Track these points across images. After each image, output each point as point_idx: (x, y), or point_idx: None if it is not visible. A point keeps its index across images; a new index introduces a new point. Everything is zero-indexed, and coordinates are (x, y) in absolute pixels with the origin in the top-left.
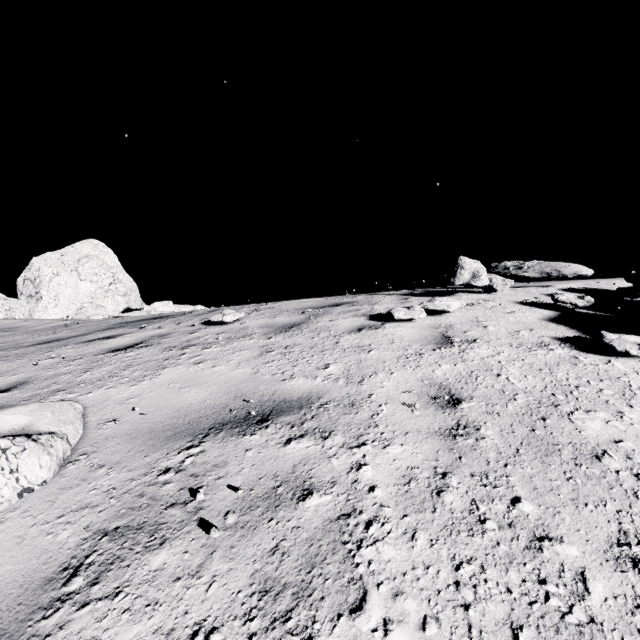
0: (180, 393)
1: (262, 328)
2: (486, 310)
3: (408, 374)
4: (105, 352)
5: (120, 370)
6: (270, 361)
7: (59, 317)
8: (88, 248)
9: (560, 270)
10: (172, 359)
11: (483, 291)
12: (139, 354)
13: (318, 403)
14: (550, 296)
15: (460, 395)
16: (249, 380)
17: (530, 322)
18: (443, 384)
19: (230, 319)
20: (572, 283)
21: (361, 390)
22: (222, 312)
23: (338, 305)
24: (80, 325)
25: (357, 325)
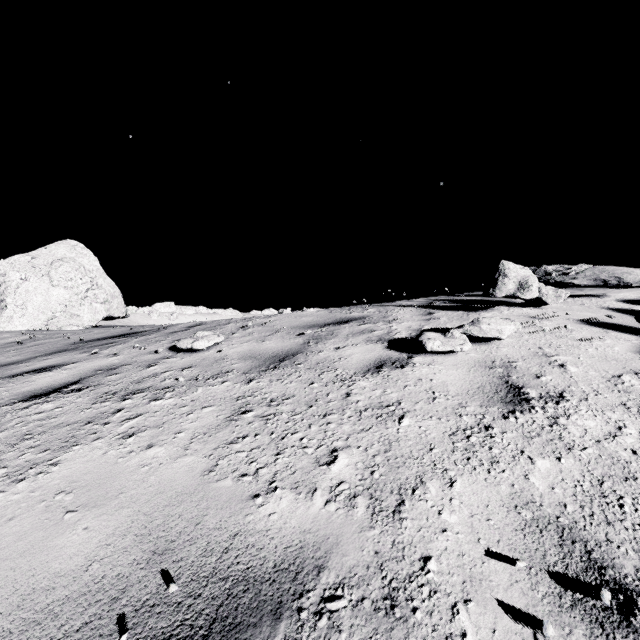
0: (57, 530)
1: (243, 360)
2: (546, 334)
3: (483, 486)
4: (17, 400)
5: (7, 446)
6: (241, 437)
7: (26, 328)
8: (64, 250)
9: (621, 277)
10: (96, 422)
11: (525, 303)
12: (58, 407)
13: (316, 592)
14: (615, 311)
15: (618, 570)
16: (193, 493)
17: (624, 357)
18: (563, 524)
19: (203, 346)
20: (625, 291)
21: (403, 540)
22: (195, 334)
23: (345, 322)
24: (35, 343)
25: (374, 358)
